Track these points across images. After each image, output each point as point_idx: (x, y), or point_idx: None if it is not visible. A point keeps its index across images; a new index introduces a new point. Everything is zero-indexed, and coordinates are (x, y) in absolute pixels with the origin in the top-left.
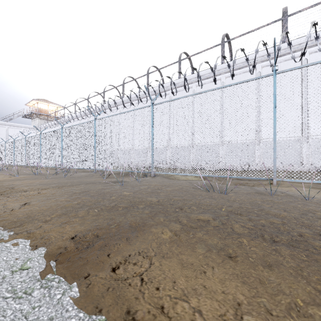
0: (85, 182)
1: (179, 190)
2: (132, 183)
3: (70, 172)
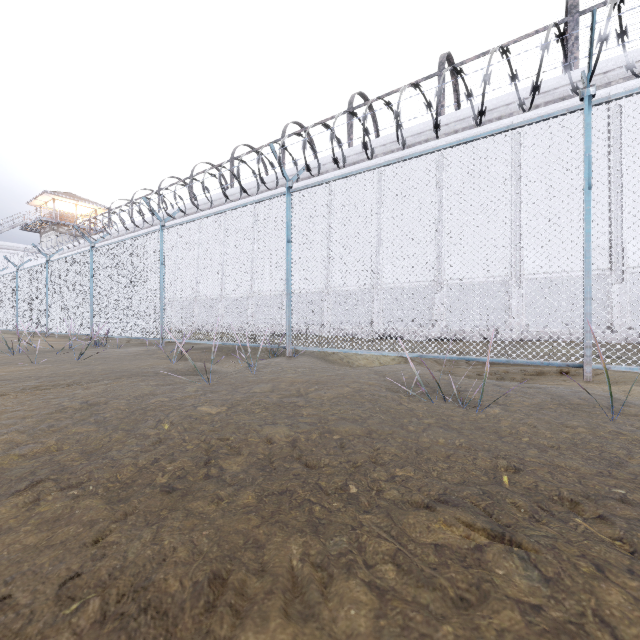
0: (120, 373)
1: (354, 399)
2: (237, 375)
3: (110, 345)
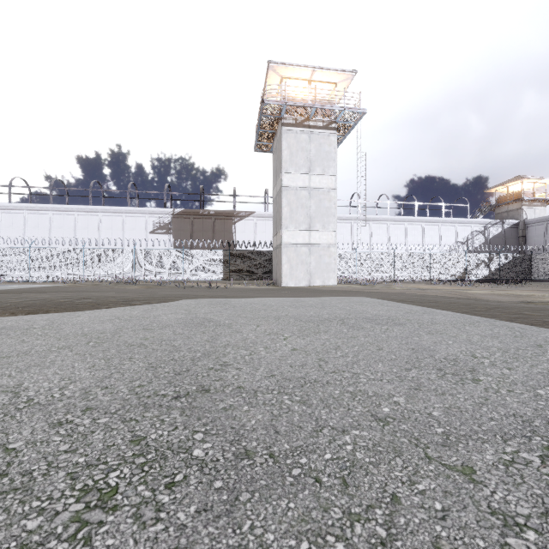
0: None
1: None
2: None
3: None
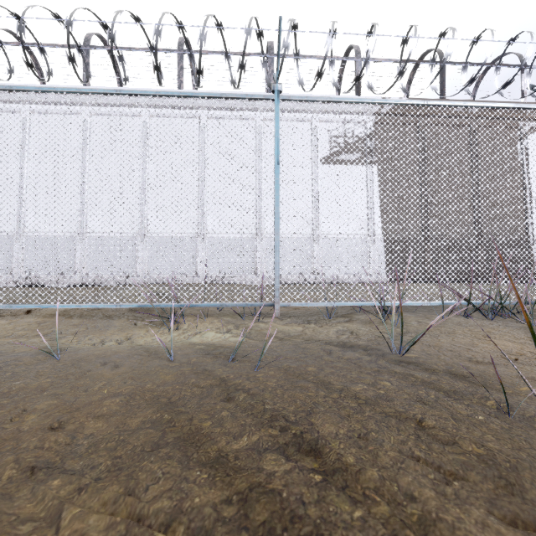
0: None
1: None
2: None
3: None
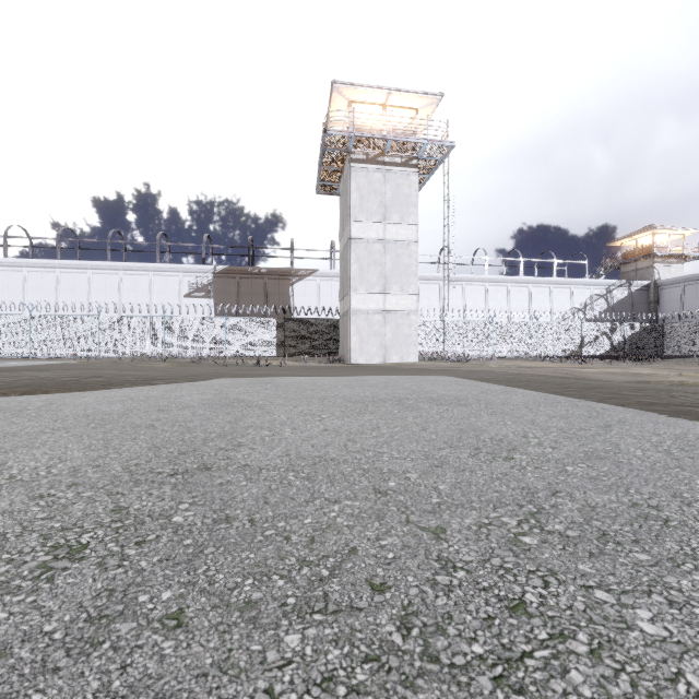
0: None
1: None
2: None
3: None
